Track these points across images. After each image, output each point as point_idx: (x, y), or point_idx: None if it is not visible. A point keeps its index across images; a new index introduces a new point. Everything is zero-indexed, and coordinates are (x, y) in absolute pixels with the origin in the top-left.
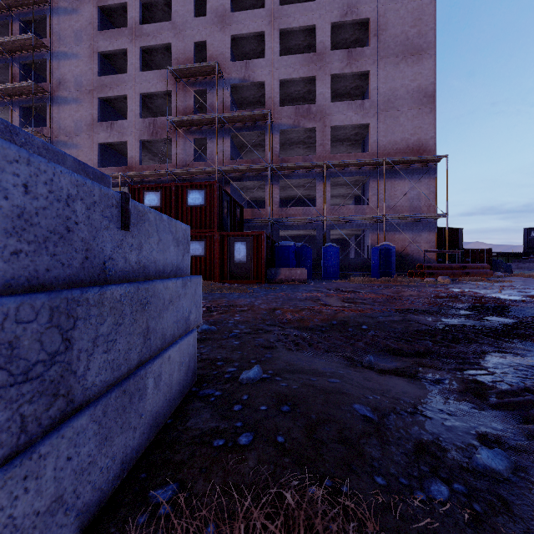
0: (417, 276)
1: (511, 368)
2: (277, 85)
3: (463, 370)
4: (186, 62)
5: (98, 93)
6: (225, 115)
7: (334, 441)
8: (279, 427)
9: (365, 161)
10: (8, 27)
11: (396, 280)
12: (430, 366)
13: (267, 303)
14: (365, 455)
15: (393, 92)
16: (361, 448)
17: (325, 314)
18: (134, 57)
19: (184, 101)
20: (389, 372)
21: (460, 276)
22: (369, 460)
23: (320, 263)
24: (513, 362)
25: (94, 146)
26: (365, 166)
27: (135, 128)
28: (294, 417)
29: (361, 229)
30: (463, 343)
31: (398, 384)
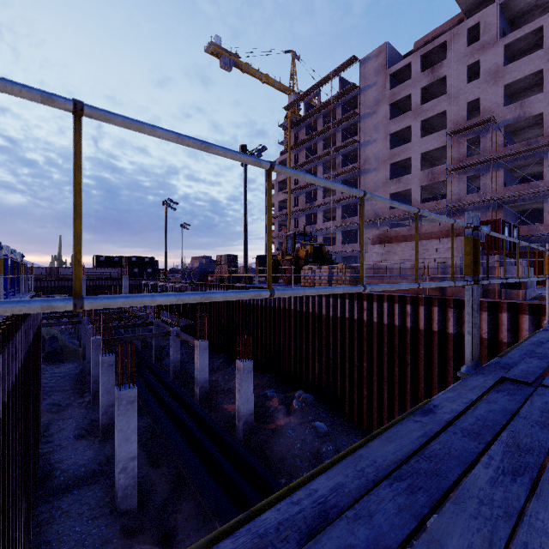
0: None
1: None
2: None
3: None
4: (459, 120)
5: (390, 161)
6: (500, 156)
7: None
8: None
9: None
10: (333, 134)
11: None
12: None
13: None
14: None
15: None
16: None
17: None
18: (416, 129)
19: (458, 150)
20: None
21: None
22: None
23: None
24: None
25: (387, 196)
26: None
27: (417, 179)
28: None
29: None
30: None
31: None
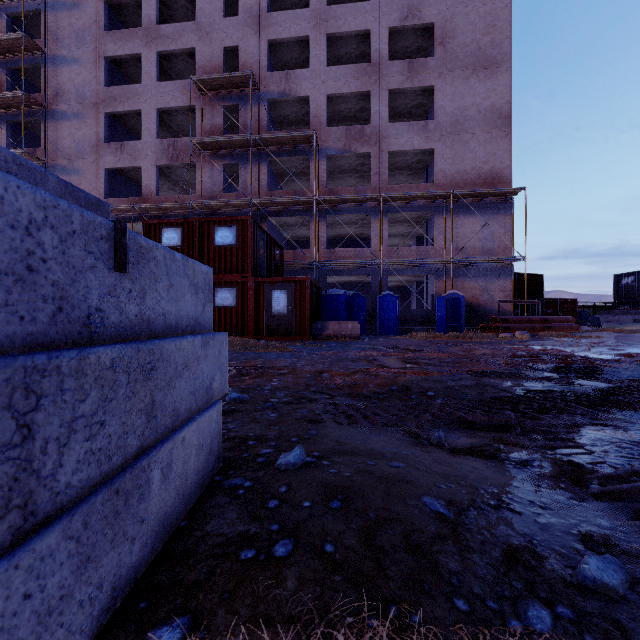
0: (491, 331)
1: (612, 445)
2: (324, 101)
3: (554, 449)
4: (213, 72)
5: (105, 108)
6: (261, 136)
7: (399, 549)
8: (328, 531)
9: (429, 193)
10: None
11: (466, 336)
12: (513, 443)
13: (312, 364)
14: (440, 569)
15: (462, 111)
16: (435, 558)
17: (383, 378)
18: (150, 63)
19: (211, 118)
20: (463, 452)
21: (540, 331)
22: (445, 576)
23: (376, 315)
24: (614, 438)
25: (100, 172)
26: (428, 199)
27: (151, 151)
28: (346, 516)
29: (424, 275)
30: (552, 413)
31: (476, 467)
